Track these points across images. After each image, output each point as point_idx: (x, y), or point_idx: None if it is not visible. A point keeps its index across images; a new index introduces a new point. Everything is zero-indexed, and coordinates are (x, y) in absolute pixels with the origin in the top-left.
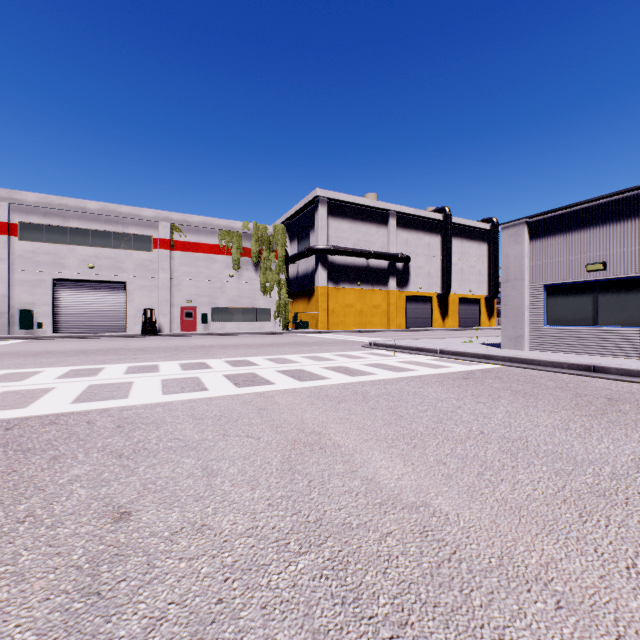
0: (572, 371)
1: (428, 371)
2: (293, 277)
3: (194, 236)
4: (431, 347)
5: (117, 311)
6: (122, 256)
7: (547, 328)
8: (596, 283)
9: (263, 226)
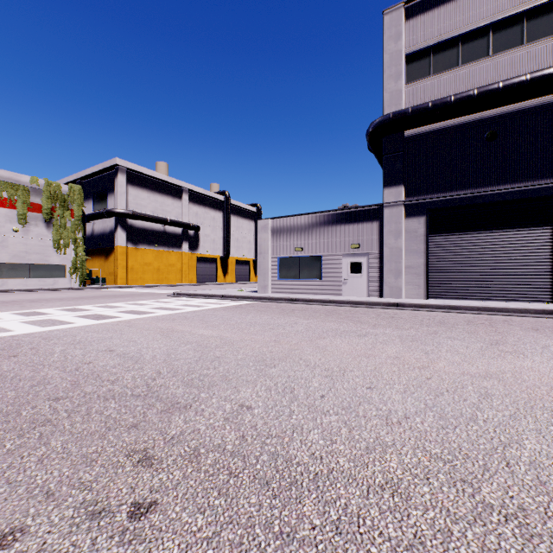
0: (286, 301)
1: (217, 306)
2: (87, 235)
3: None
4: (218, 294)
5: None
6: None
7: (279, 281)
8: (299, 257)
9: (57, 184)
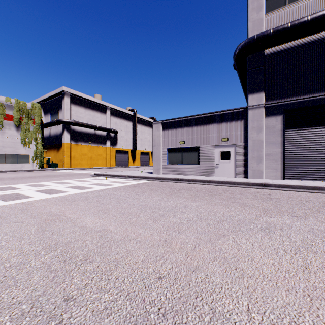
0: (173, 181)
1: (120, 185)
2: (47, 136)
3: None
4: (124, 174)
5: None
6: None
7: (168, 165)
8: (182, 148)
9: (23, 102)
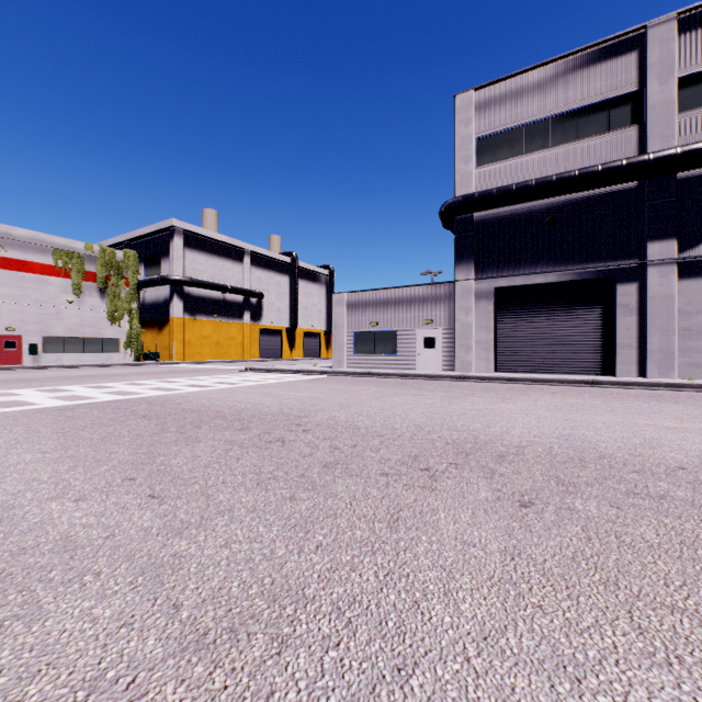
0: (361, 375)
1: (296, 379)
2: None
3: (18, 252)
4: (293, 369)
5: None
6: None
7: (355, 356)
8: (375, 332)
9: (111, 250)
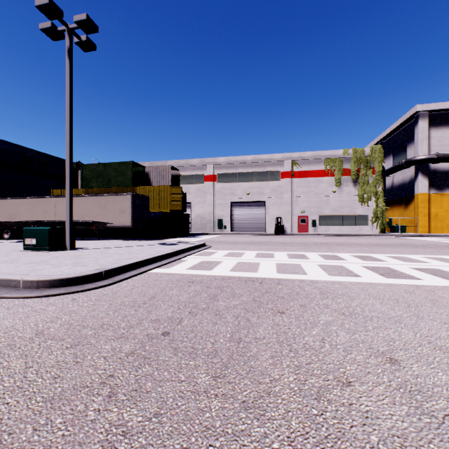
0: None
1: None
2: (387, 188)
3: (306, 166)
4: None
5: (260, 219)
6: (263, 185)
7: None
8: None
9: (361, 149)
